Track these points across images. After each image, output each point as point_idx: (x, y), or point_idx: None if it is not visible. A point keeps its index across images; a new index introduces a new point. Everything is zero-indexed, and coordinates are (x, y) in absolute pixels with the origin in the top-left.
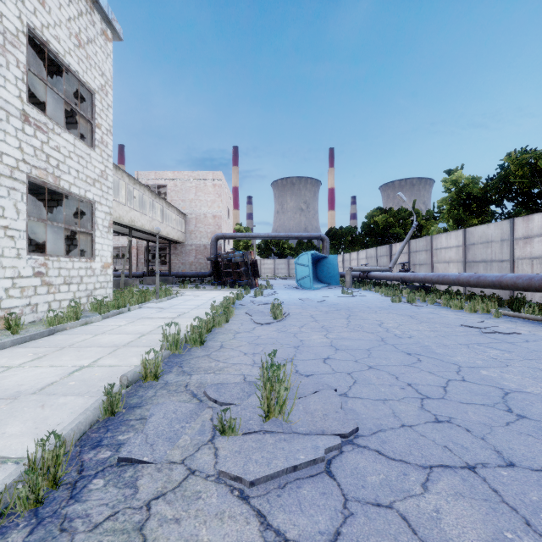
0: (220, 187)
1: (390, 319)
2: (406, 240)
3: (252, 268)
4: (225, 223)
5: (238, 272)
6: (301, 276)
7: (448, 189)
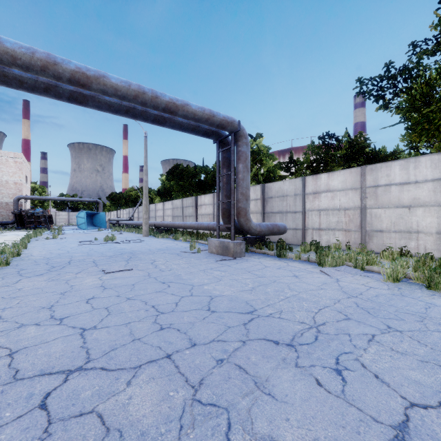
0: (21, 164)
1: (98, 234)
2: (137, 206)
3: (49, 219)
4: (25, 187)
5: (39, 221)
6: (80, 223)
7: (162, 183)
